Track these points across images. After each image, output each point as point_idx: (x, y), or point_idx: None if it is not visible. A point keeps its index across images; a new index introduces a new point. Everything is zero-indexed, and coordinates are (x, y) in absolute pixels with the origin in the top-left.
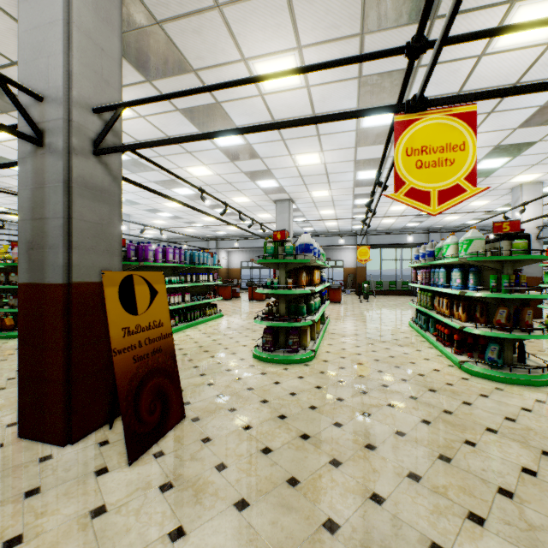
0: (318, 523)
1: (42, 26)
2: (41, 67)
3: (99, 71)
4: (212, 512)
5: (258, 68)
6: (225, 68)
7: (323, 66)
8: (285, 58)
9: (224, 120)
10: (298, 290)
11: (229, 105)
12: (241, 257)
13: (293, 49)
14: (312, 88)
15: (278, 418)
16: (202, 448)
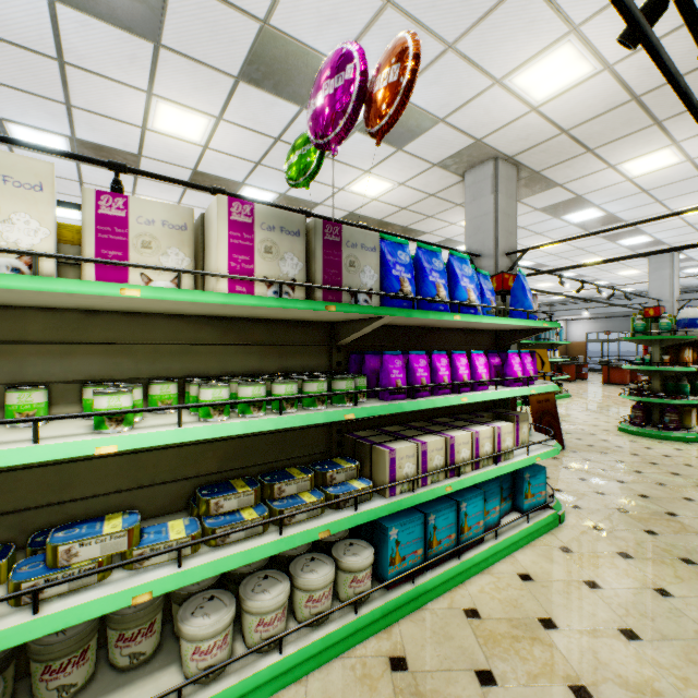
0: (677, 496)
1: (479, 216)
2: (479, 238)
3: (507, 229)
4: (601, 479)
5: (625, 166)
6: (590, 175)
7: (687, 212)
8: (658, 153)
9: (583, 204)
10: (676, 367)
11: (590, 194)
12: (585, 326)
13: (667, 146)
14: (696, 159)
15: (649, 463)
16: (584, 462)
